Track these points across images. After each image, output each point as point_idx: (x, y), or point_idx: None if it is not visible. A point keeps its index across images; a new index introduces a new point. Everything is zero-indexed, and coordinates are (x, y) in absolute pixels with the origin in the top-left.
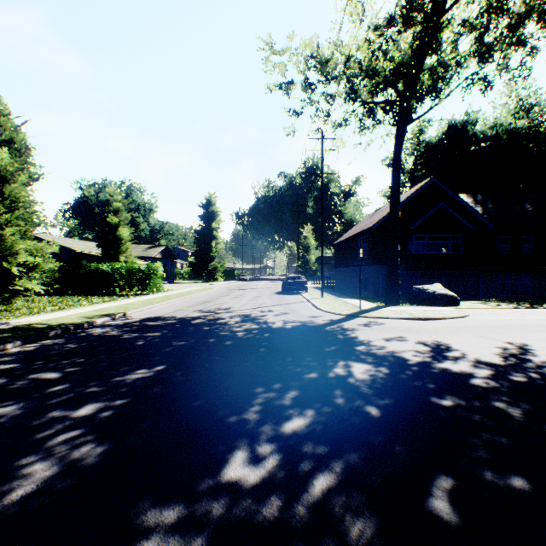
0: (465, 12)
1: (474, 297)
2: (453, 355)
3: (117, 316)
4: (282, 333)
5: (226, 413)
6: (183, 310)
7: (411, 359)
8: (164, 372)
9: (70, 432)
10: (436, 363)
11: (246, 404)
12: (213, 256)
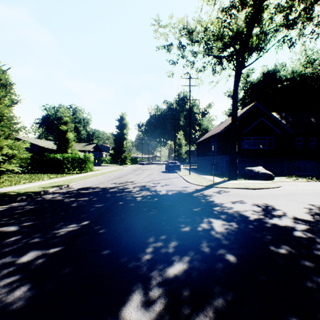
0: (277, 0)
1: (281, 174)
2: (278, 213)
3: (63, 186)
4: (166, 198)
5: (126, 260)
6: (105, 182)
7: (251, 217)
8: (87, 226)
9: (11, 276)
10: (268, 220)
11: (141, 252)
12: (124, 150)
